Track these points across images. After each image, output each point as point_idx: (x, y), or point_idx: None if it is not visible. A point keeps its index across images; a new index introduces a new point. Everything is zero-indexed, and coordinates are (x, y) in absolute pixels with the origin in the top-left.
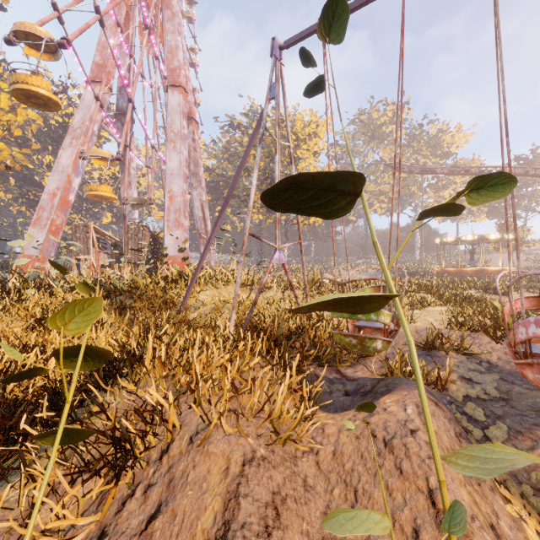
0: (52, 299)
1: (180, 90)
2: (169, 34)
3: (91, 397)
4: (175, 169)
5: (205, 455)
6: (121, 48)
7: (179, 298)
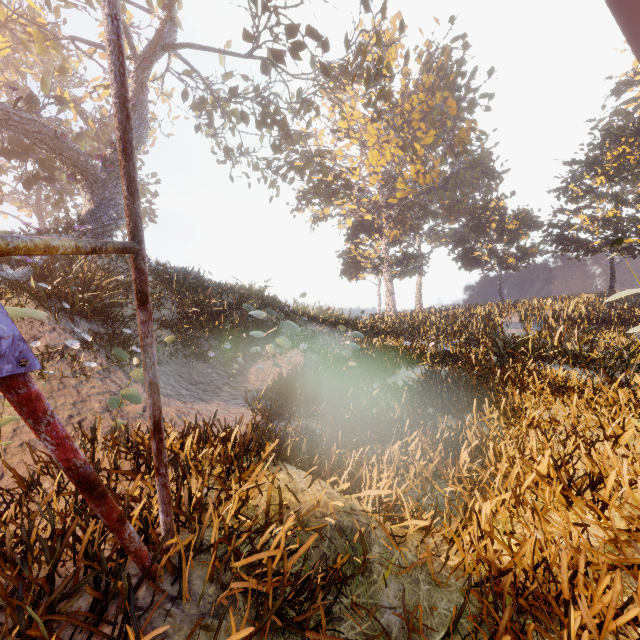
0: None
1: None
2: None
3: None
4: None
5: None
6: None
7: None
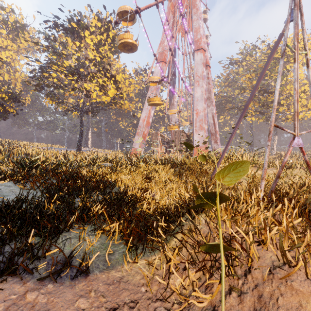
0: (149, 167)
1: (201, 51)
2: (194, 21)
3: (192, 222)
4: (199, 96)
5: (290, 289)
6: (170, 41)
7: (209, 170)
